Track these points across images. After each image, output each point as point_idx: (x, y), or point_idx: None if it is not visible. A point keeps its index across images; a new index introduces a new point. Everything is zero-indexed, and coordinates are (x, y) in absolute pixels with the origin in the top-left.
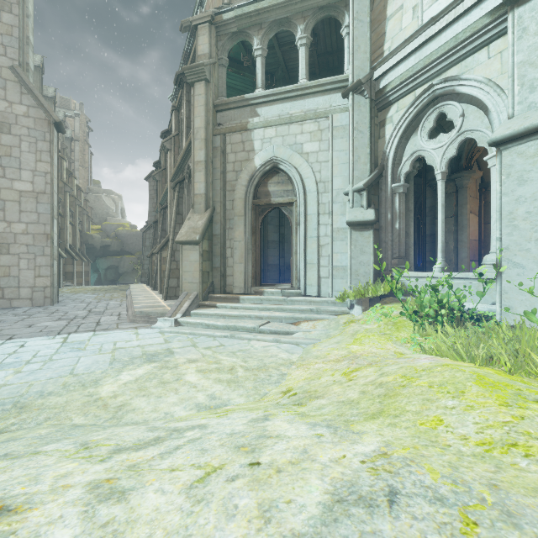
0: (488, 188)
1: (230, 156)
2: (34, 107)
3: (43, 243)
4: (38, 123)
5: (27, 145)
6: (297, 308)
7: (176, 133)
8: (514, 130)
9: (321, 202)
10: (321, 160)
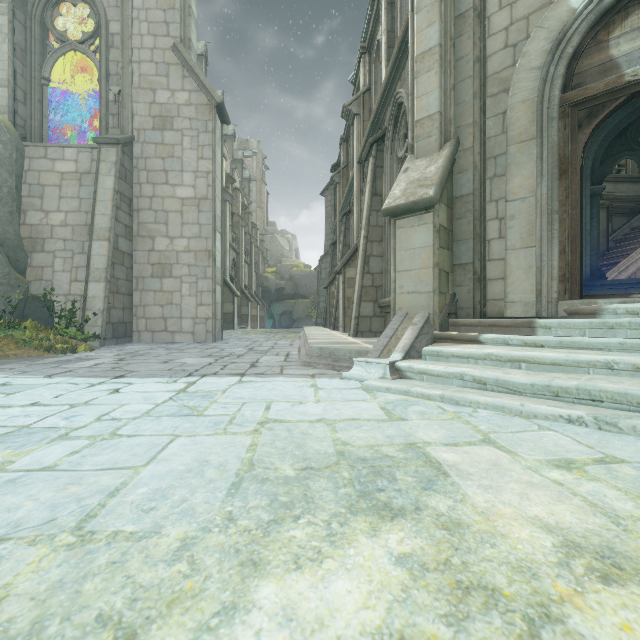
0: None
1: (497, 19)
2: (195, 91)
3: (204, 262)
4: (199, 111)
5: (189, 141)
6: None
7: (366, 87)
8: None
9: None
10: None
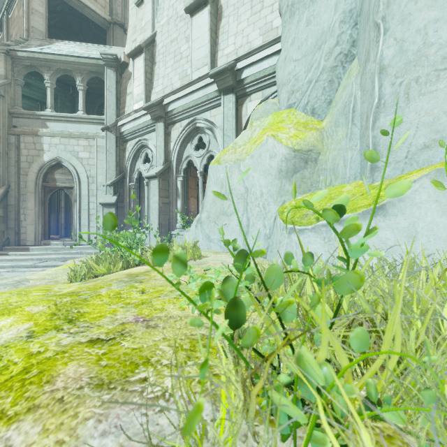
0: None
1: (24, 151)
2: None
3: None
4: None
5: None
6: (68, 252)
7: None
8: (149, 175)
9: (91, 188)
10: (91, 163)
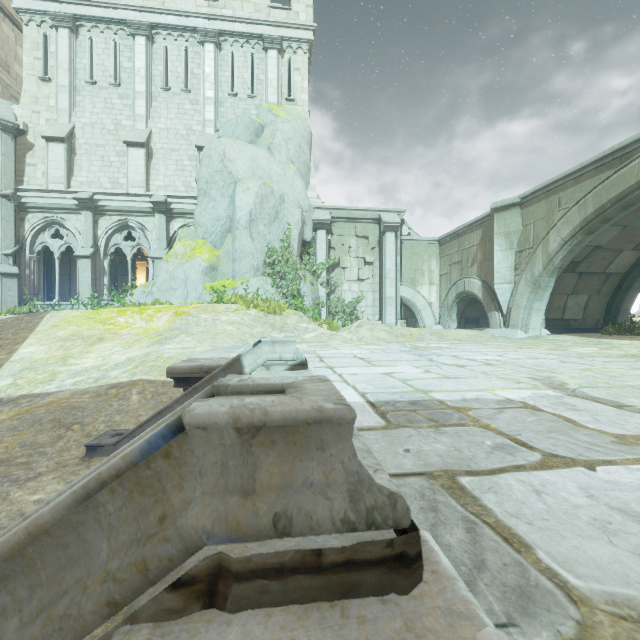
0: None
1: None
2: None
3: None
4: None
5: None
6: None
7: None
8: (82, 254)
9: None
10: None
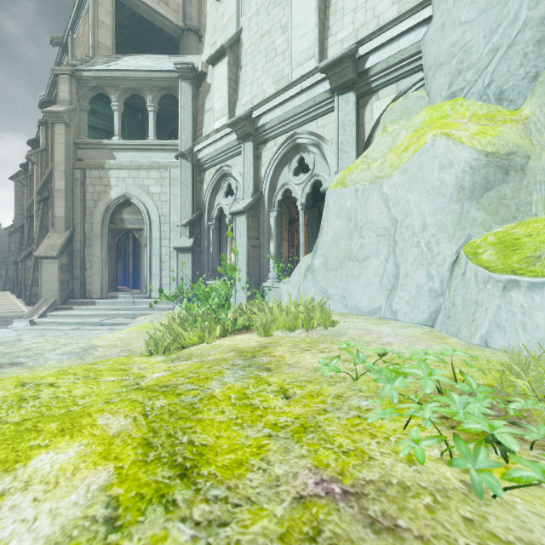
0: (292, 223)
1: (90, 188)
2: None
3: None
4: None
5: None
6: (138, 307)
7: (44, 148)
8: (235, 210)
9: (163, 230)
10: (163, 199)
